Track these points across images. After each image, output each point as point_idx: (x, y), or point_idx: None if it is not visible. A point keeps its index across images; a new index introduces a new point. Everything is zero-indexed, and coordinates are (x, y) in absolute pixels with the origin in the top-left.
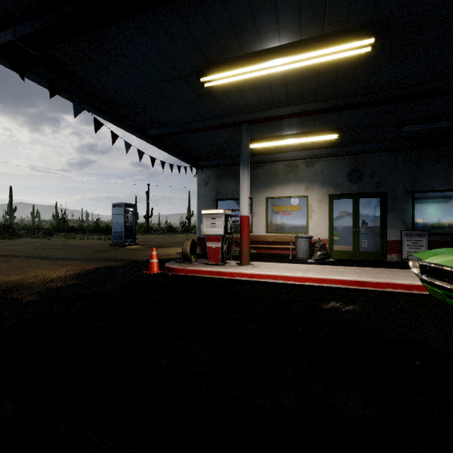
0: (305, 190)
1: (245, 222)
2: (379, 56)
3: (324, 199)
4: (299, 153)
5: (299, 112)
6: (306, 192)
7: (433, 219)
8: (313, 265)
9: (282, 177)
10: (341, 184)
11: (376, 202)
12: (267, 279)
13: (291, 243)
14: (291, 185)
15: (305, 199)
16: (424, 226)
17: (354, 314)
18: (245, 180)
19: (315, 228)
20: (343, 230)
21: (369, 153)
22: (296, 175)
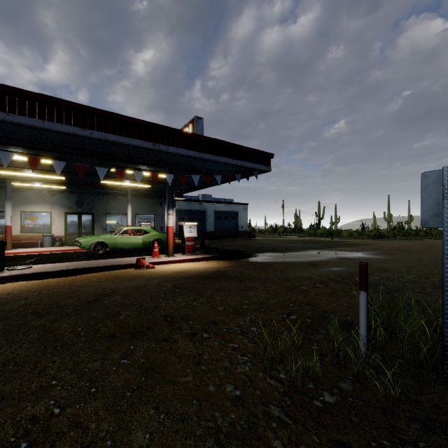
0: (50, 208)
1: (9, 229)
2: (71, 177)
3: (62, 214)
4: (45, 188)
5: (42, 181)
6: (50, 210)
7: (114, 225)
8: (51, 247)
9: (34, 199)
10: (72, 207)
11: (90, 217)
12: (24, 254)
13: (40, 239)
14: (40, 205)
15: (50, 213)
16: (110, 228)
17: (57, 256)
18: (9, 208)
19: (56, 230)
20: (73, 231)
21: (87, 194)
22: (44, 199)
